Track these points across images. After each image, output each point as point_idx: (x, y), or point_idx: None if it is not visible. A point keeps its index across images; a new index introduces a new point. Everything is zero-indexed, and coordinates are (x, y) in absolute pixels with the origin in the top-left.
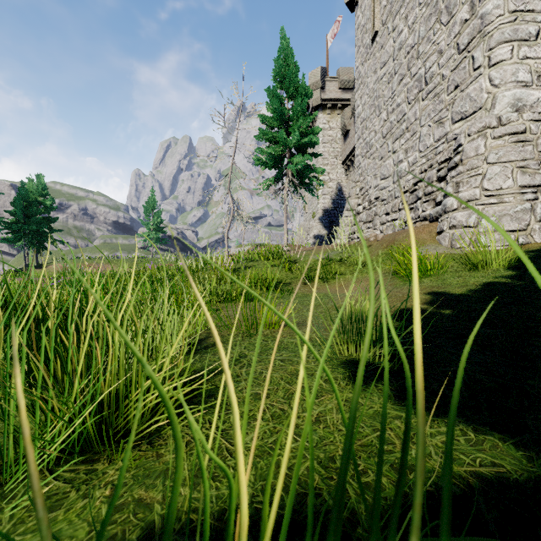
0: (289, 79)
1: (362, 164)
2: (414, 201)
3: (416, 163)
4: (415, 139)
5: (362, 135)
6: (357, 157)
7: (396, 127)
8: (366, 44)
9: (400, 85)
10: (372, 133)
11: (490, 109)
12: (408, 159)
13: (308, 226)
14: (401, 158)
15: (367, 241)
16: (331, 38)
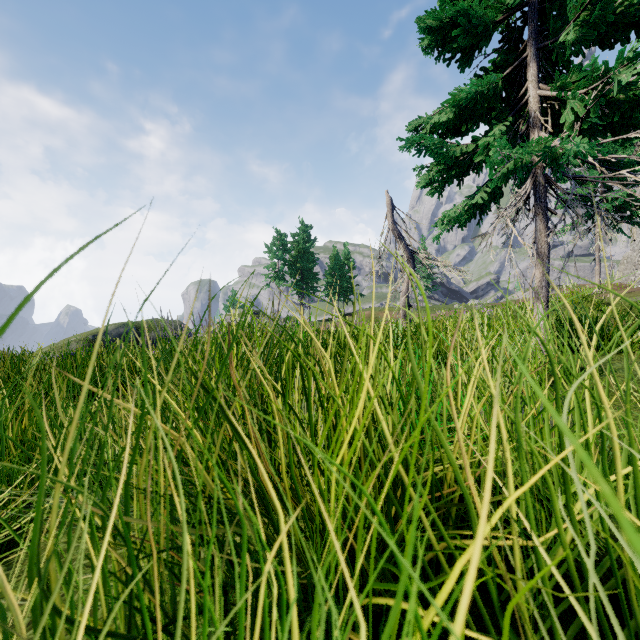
0: None
1: None
2: None
3: None
4: None
5: None
6: None
7: None
8: None
9: None
10: None
11: None
12: None
13: (636, 259)
14: None
15: None
16: None
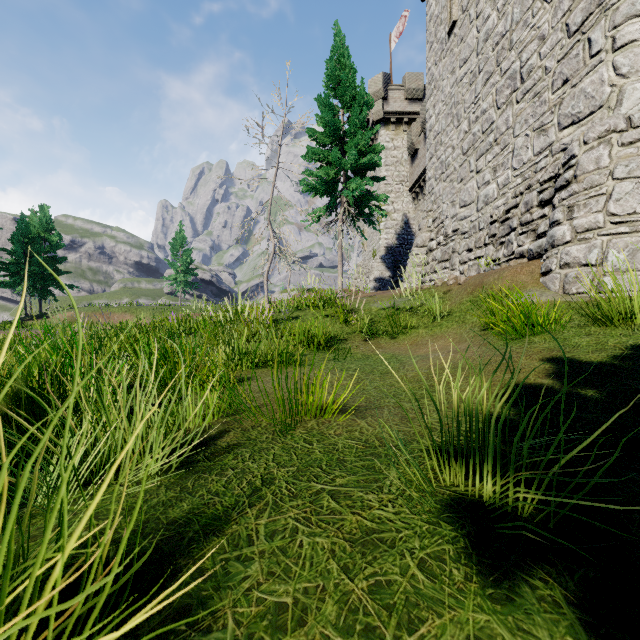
0: (344, 84)
1: (435, 189)
2: (506, 233)
3: (508, 184)
4: (507, 154)
5: (435, 153)
6: (429, 181)
7: (481, 139)
8: (441, 38)
9: (486, 86)
10: (449, 150)
11: (615, 107)
12: (497, 179)
13: (367, 267)
14: (487, 179)
15: (444, 285)
16: (396, 37)
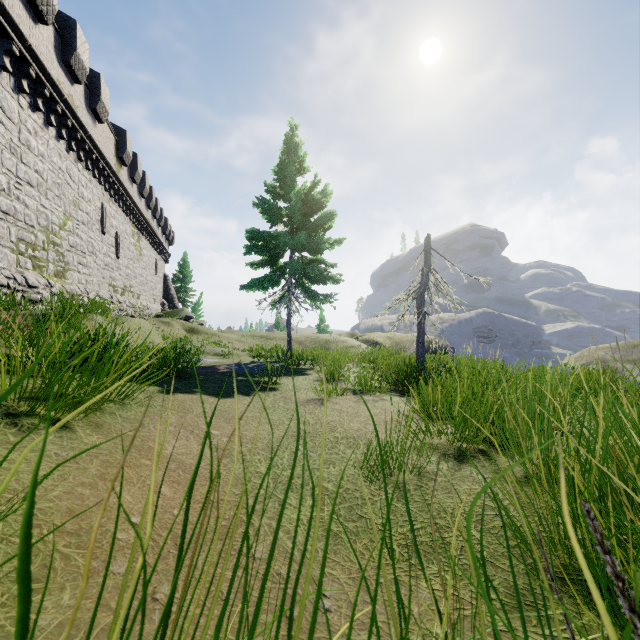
0: None
1: None
2: None
3: None
4: None
5: None
6: None
7: None
8: None
9: None
10: None
11: None
12: None
13: None
14: None
15: None
16: None
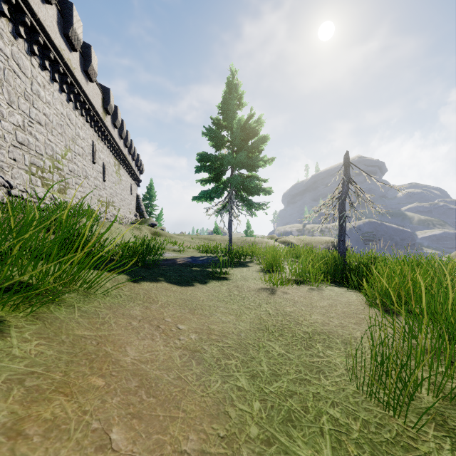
0: None
1: None
2: None
3: None
4: None
5: None
6: None
7: None
8: None
9: None
10: None
11: None
12: None
13: None
14: None
15: None
16: None
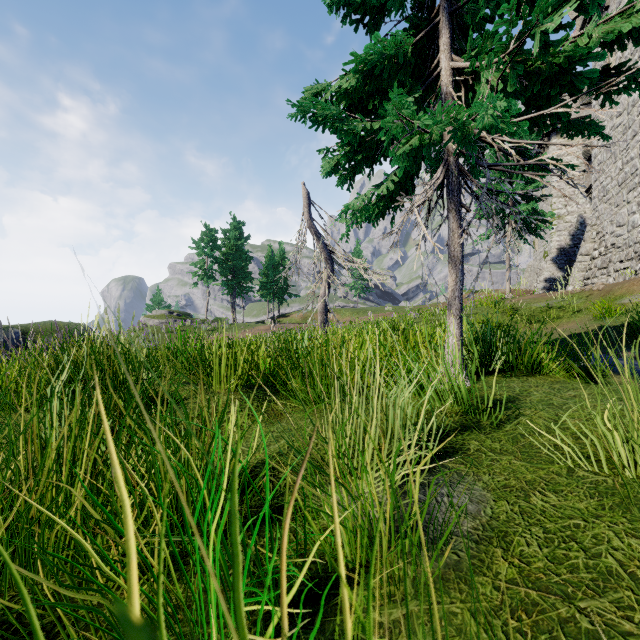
0: None
1: (598, 207)
2: None
3: None
4: None
5: (598, 178)
6: (593, 199)
7: (630, 179)
8: None
9: (633, 141)
10: (608, 179)
11: None
12: (639, 212)
13: (538, 267)
14: (633, 210)
15: (591, 290)
16: None
